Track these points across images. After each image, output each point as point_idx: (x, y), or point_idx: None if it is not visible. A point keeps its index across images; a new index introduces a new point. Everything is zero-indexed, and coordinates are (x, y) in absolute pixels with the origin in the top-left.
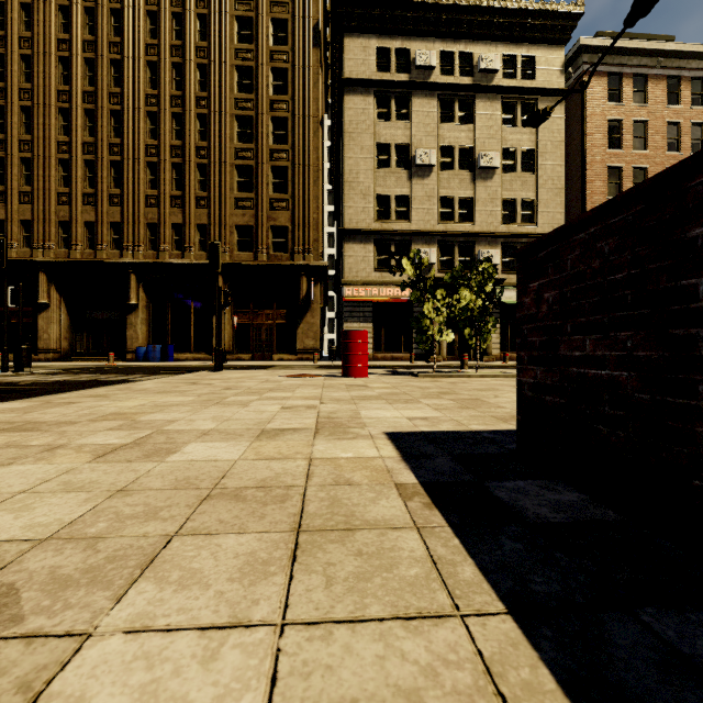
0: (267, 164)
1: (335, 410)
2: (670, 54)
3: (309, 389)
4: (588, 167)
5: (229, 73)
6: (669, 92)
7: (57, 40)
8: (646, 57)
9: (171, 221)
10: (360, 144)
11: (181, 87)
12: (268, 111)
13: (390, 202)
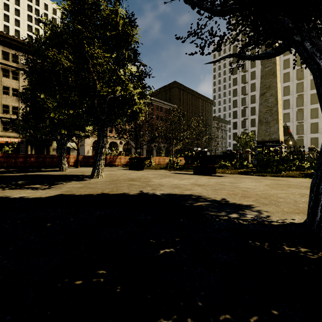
0: None
1: None
2: None
3: None
4: None
5: None
6: None
7: None
8: None
9: None
10: None
11: None
12: None
13: (9, 107)
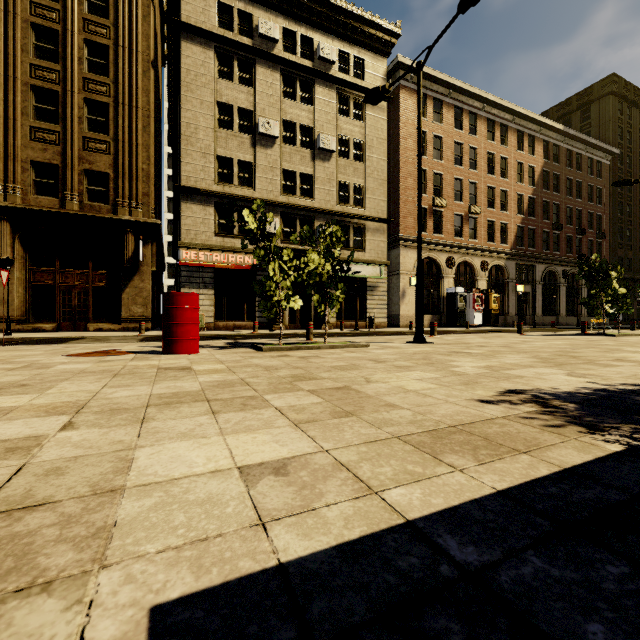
0: (79, 93)
1: (75, 455)
2: (457, 89)
3: (83, 382)
4: (403, 166)
5: None
6: (456, 119)
7: None
8: (442, 87)
9: None
10: (200, 98)
11: None
12: (81, 30)
13: (233, 166)
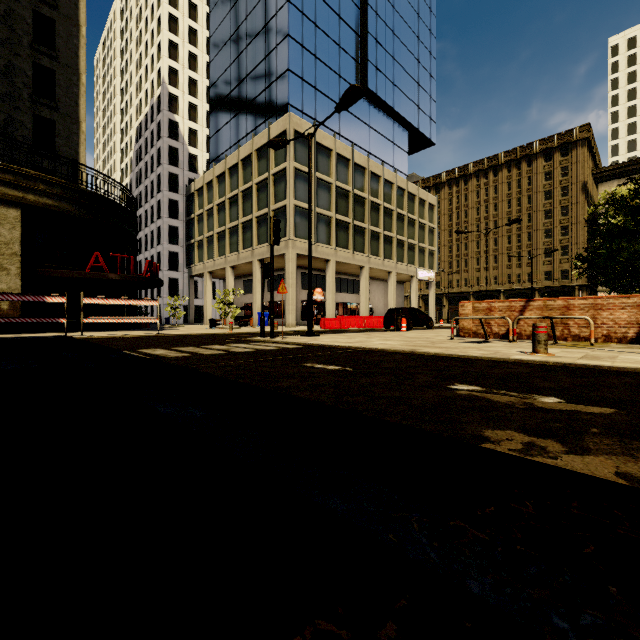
0: (558, 245)
1: None
2: None
3: None
4: None
5: (540, 214)
6: None
7: (475, 219)
8: None
9: (516, 273)
10: None
11: (520, 223)
12: (558, 224)
13: None
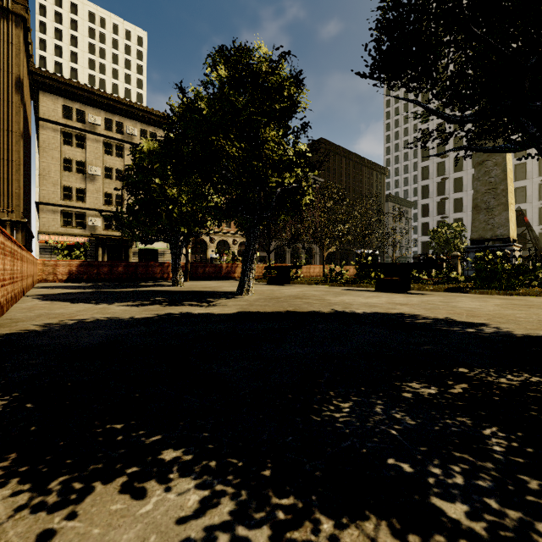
0: None
1: None
2: None
3: None
4: None
5: None
6: None
7: None
8: None
9: None
10: (51, 155)
11: None
12: None
13: (72, 190)
